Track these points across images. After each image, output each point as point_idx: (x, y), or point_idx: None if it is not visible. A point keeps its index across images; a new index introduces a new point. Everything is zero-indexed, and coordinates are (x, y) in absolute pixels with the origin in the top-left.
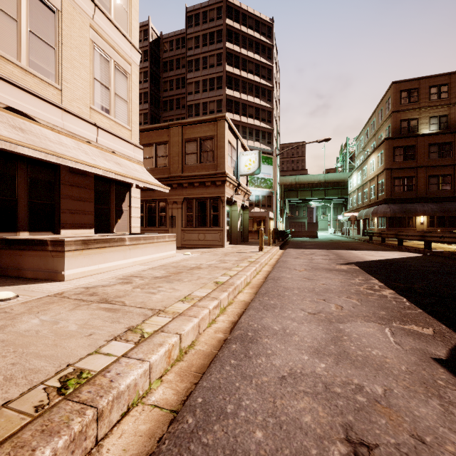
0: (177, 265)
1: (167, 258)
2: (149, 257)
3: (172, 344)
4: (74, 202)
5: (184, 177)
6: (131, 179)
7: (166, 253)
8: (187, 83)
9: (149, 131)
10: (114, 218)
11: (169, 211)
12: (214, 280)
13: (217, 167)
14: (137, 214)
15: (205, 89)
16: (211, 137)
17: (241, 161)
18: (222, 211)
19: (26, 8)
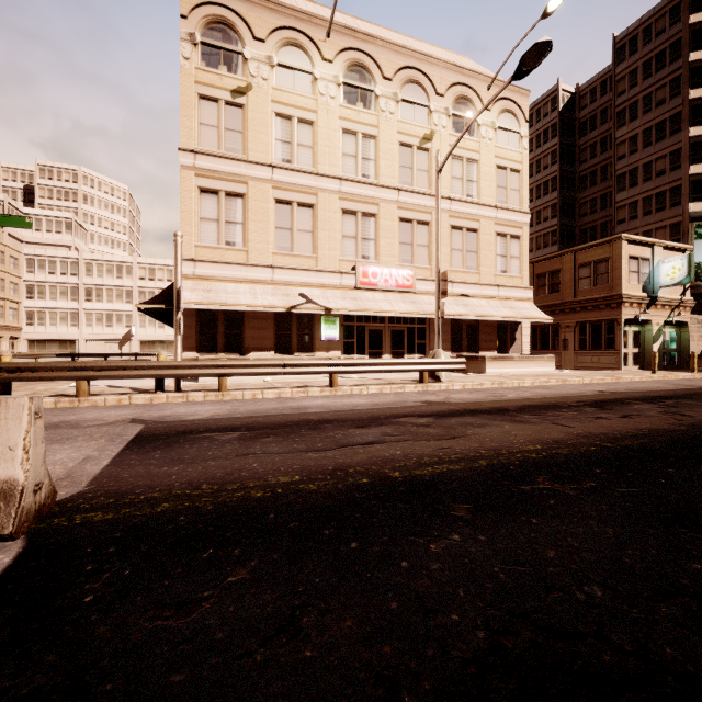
0: (547, 374)
1: (545, 372)
2: (531, 370)
3: (520, 382)
4: (486, 336)
5: (577, 301)
6: (519, 319)
7: (545, 368)
8: (616, 145)
9: (543, 261)
10: (509, 344)
11: (561, 335)
12: (557, 378)
13: (612, 289)
14: (527, 340)
15: (648, 142)
16: (606, 259)
17: (660, 270)
18: (619, 333)
19: (465, 240)
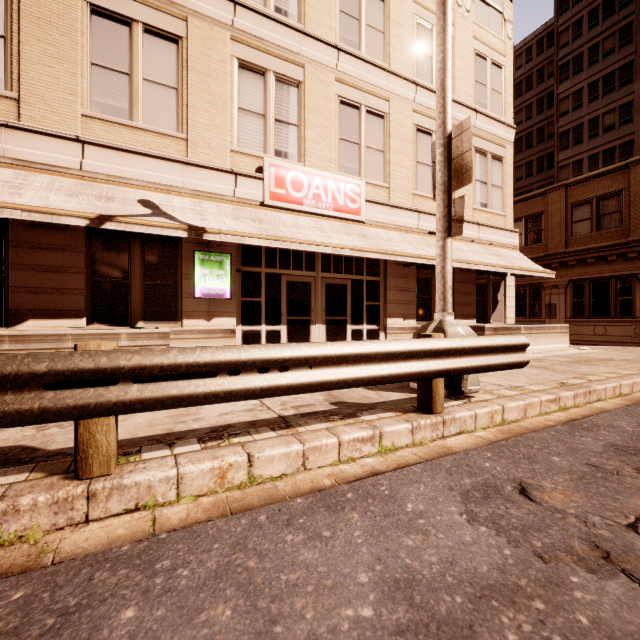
0: (579, 356)
1: (559, 351)
2: (541, 347)
3: (615, 385)
4: (462, 296)
5: (570, 252)
6: (516, 270)
7: (557, 345)
8: (558, 100)
9: (516, 204)
10: (490, 309)
11: (545, 297)
12: (638, 368)
13: (629, 233)
14: (511, 304)
15: (594, 96)
16: (617, 193)
17: None
18: (639, 294)
19: None
